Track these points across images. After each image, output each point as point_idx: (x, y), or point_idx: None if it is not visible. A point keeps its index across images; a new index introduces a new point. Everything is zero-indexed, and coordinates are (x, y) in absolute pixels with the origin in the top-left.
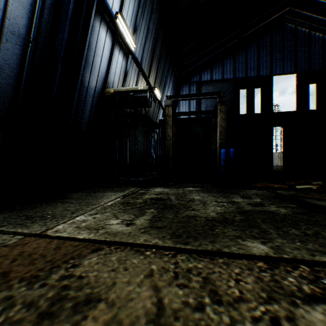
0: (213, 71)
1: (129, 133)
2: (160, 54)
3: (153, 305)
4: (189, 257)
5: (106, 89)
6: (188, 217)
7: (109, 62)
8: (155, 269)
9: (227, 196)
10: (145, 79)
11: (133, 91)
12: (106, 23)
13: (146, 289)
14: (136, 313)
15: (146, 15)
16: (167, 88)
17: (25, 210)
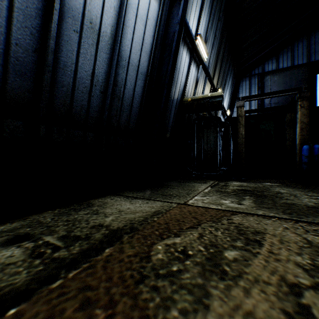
0: (279, 58)
1: (203, 133)
2: (222, 55)
3: (301, 239)
4: (309, 225)
5: (184, 99)
6: (286, 203)
7: (187, 75)
8: (287, 227)
9: (316, 191)
10: (211, 82)
11: (209, 98)
12: (187, 44)
13: (290, 233)
14: (293, 240)
15: (214, 24)
16: (226, 85)
17: (153, 191)
